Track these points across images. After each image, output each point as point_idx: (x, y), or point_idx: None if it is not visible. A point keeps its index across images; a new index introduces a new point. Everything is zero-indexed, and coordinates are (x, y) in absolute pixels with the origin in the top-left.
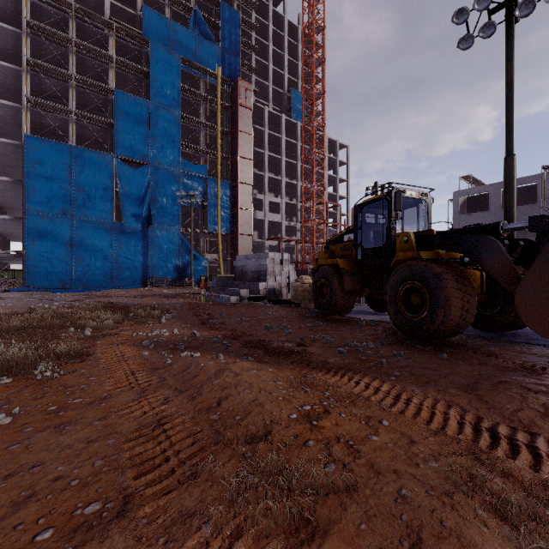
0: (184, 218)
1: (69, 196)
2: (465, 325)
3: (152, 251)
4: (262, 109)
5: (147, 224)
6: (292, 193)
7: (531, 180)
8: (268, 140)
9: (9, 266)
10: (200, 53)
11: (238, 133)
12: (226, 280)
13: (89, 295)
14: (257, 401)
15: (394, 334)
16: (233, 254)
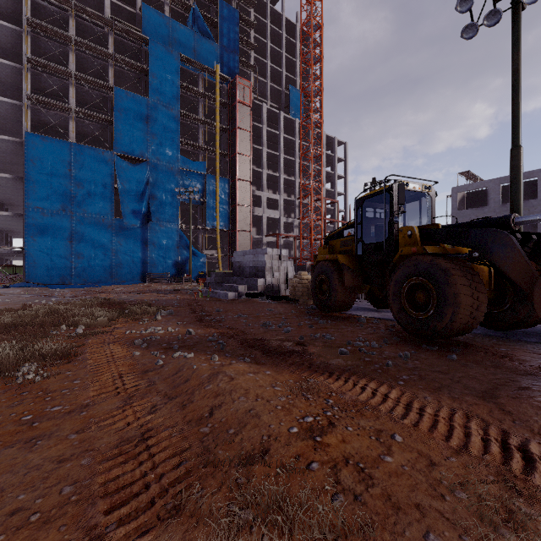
0: (183, 214)
1: (68, 192)
2: (474, 324)
3: (151, 247)
4: (260, 106)
5: (147, 220)
6: (290, 190)
7: (531, 175)
8: (266, 137)
9: (10, 262)
10: (199, 51)
11: (237, 130)
12: (224, 276)
13: (88, 291)
14: (254, 410)
15: (397, 333)
16: (232, 250)
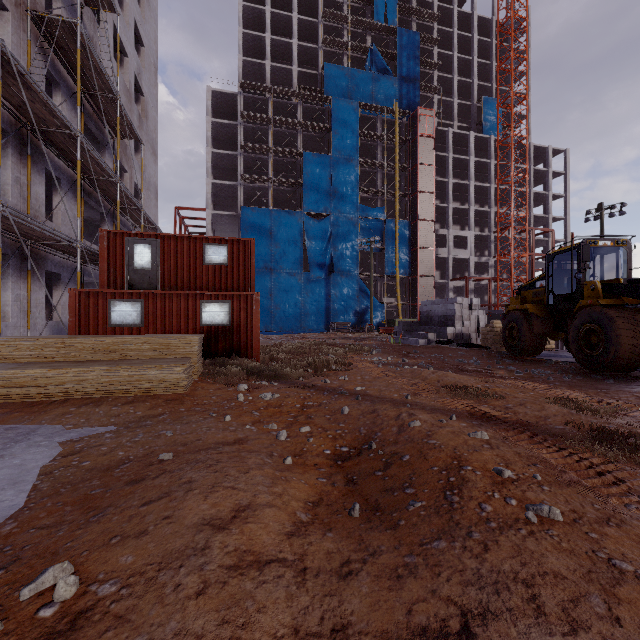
0: (361, 262)
1: (269, 252)
2: None
3: (333, 298)
4: (444, 132)
5: (330, 272)
6: (484, 222)
7: None
8: (452, 165)
9: None
10: (376, 91)
11: (418, 167)
12: (411, 324)
13: (292, 337)
14: (459, 381)
15: (577, 370)
16: (412, 297)
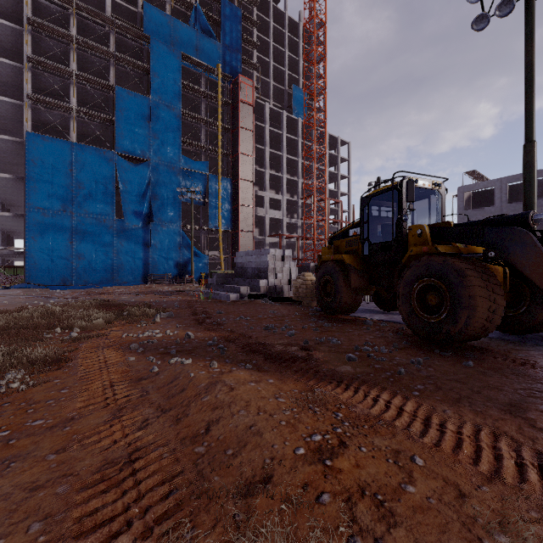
0: (185, 215)
1: (69, 192)
2: (491, 328)
3: (152, 248)
4: (262, 105)
5: (148, 221)
6: (293, 190)
7: (539, 174)
8: (269, 136)
9: (12, 263)
10: (201, 50)
11: (239, 129)
12: (226, 276)
13: (88, 292)
14: (255, 427)
15: (407, 337)
16: (234, 251)
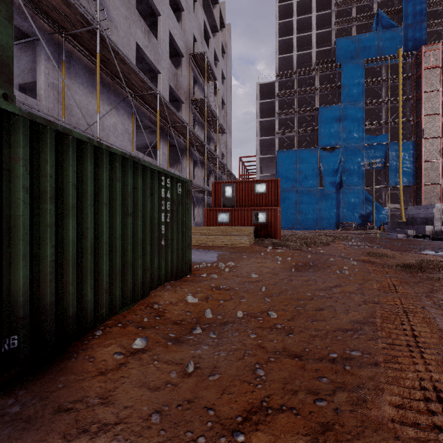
0: (368, 177)
1: (295, 177)
2: None
3: (342, 205)
4: None
5: (339, 187)
6: None
7: None
8: None
9: None
10: (382, 44)
11: (422, 95)
12: (398, 224)
13: (308, 232)
14: (381, 252)
15: None
16: (416, 203)
